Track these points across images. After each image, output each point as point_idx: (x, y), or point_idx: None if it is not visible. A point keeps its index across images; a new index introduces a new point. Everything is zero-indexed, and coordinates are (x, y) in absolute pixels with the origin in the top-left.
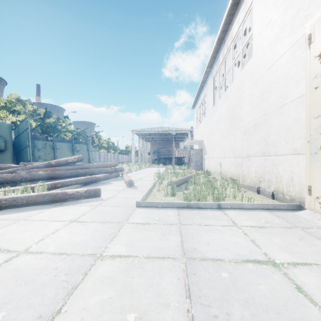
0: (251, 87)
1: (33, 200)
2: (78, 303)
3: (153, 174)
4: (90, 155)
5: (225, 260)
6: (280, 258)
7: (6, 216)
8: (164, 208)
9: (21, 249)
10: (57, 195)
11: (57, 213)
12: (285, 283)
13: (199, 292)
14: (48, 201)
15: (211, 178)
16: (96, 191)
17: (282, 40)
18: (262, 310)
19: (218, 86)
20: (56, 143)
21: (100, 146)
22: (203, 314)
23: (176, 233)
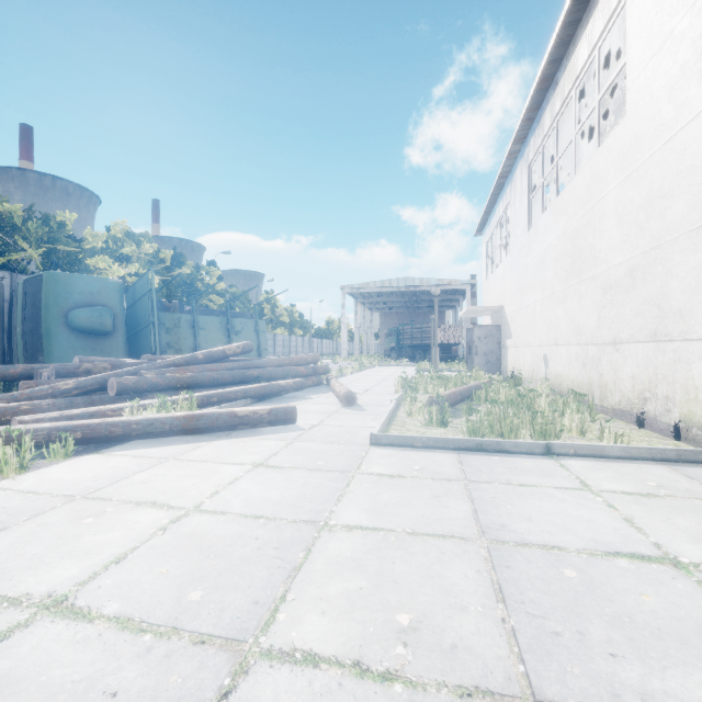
0: (621, 186)
1: (181, 426)
2: (310, 591)
3: (390, 381)
4: (261, 341)
5: (570, 549)
6: (690, 555)
7: (142, 452)
8: (427, 450)
9: (189, 505)
10: (220, 417)
11: (226, 451)
12: (699, 598)
13: (521, 595)
14: (205, 429)
15: (524, 392)
16: (288, 412)
17: (701, 77)
18: (648, 634)
19: (541, 183)
20: (199, 317)
21: (274, 322)
22: (532, 628)
23: (462, 497)
